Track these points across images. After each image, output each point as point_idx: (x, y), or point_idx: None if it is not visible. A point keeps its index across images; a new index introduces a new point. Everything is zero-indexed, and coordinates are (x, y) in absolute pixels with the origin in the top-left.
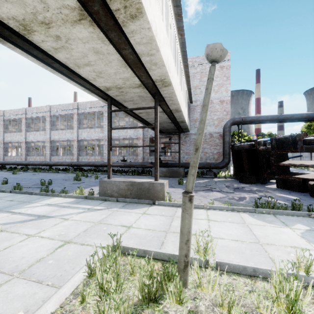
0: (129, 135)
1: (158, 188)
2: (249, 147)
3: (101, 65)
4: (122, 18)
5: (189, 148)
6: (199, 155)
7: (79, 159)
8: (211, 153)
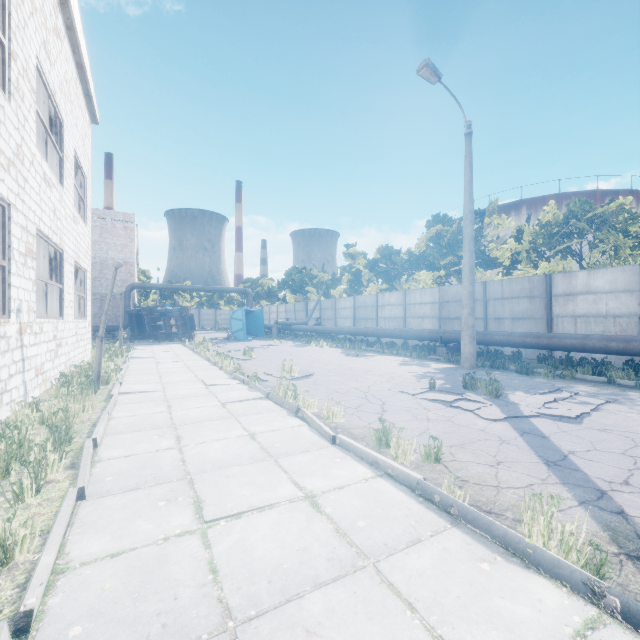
0: None
1: None
2: (137, 312)
3: None
4: None
5: None
6: None
7: None
8: (114, 316)
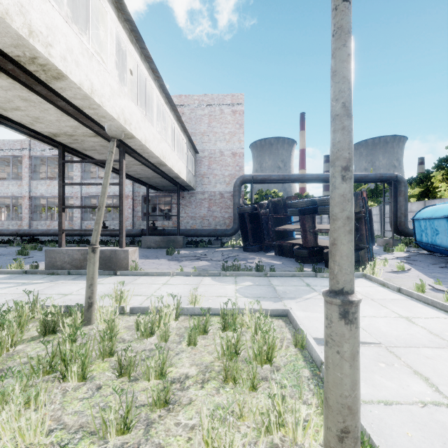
0: (113, 191)
1: (121, 256)
2: (251, 211)
3: (35, 112)
4: (45, 77)
5: (195, 211)
6: (102, 213)
7: (33, 226)
8: (221, 218)
